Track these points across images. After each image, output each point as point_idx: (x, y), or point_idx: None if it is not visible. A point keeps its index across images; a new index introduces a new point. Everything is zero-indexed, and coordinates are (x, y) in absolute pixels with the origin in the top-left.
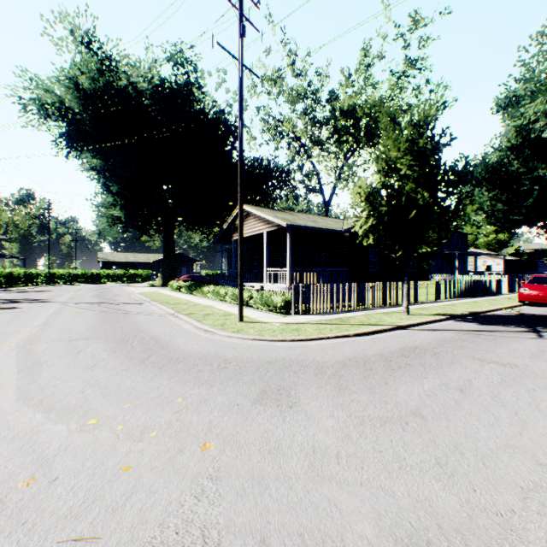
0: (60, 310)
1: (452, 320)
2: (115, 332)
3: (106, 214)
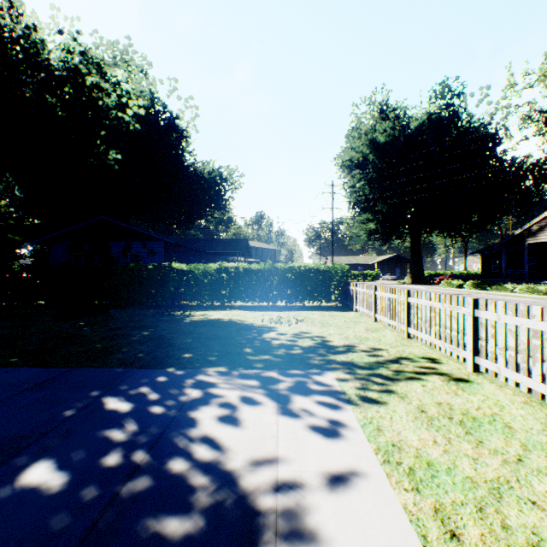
0: None
1: None
2: None
3: (364, 228)
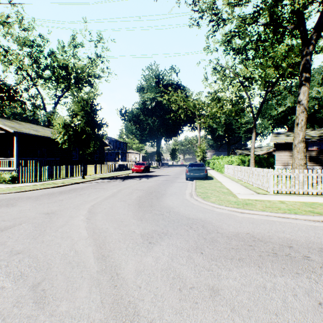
0: None
1: (102, 179)
2: None
3: None
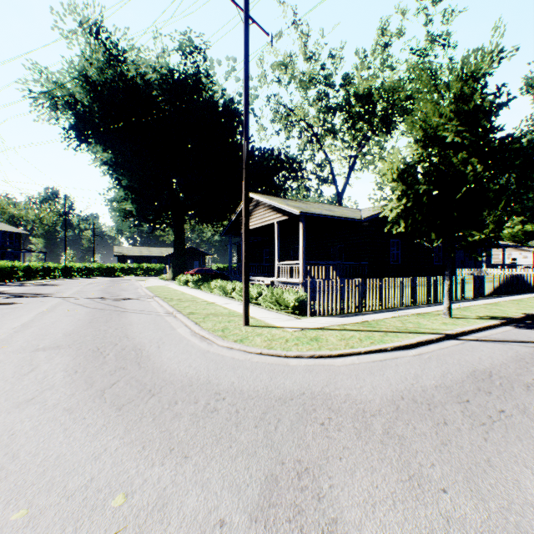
0: (54, 307)
1: (509, 325)
2: (95, 338)
3: (118, 209)
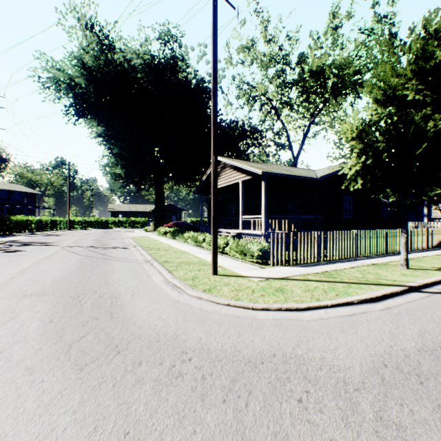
0: (52, 254)
1: None
2: (78, 285)
3: (110, 172)
